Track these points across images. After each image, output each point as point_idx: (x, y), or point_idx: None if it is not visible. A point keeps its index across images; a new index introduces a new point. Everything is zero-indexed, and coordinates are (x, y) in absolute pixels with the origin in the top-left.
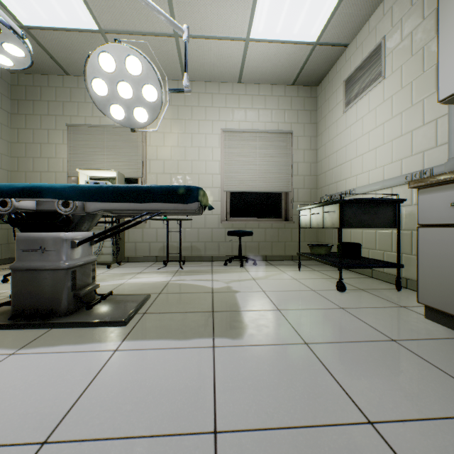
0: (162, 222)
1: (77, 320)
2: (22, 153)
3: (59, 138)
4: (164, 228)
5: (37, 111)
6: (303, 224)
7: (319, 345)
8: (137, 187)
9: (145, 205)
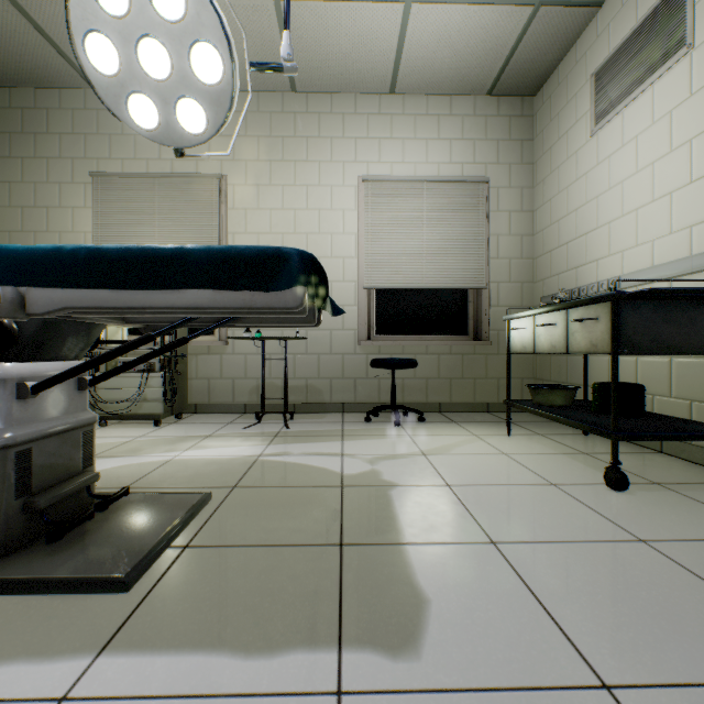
0: (256, 343)
1: (15, 575)
2: (16, 225)
3: (78, 198)
4: (258, 354)
5: (41, 152)
6: (518, 346)
7: (649, 696)
8: (149, 250)
9: (172, 296)
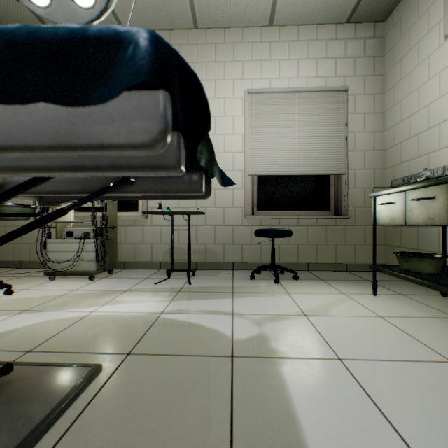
0: (168, 217)
1: None
2: None
3: None
4: (170, 225)
5: None
6: (386, 219)
7: None
8: None
9: None
